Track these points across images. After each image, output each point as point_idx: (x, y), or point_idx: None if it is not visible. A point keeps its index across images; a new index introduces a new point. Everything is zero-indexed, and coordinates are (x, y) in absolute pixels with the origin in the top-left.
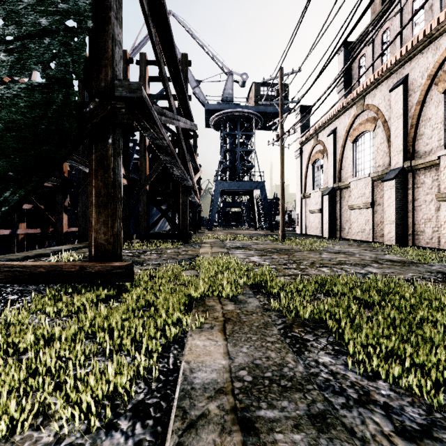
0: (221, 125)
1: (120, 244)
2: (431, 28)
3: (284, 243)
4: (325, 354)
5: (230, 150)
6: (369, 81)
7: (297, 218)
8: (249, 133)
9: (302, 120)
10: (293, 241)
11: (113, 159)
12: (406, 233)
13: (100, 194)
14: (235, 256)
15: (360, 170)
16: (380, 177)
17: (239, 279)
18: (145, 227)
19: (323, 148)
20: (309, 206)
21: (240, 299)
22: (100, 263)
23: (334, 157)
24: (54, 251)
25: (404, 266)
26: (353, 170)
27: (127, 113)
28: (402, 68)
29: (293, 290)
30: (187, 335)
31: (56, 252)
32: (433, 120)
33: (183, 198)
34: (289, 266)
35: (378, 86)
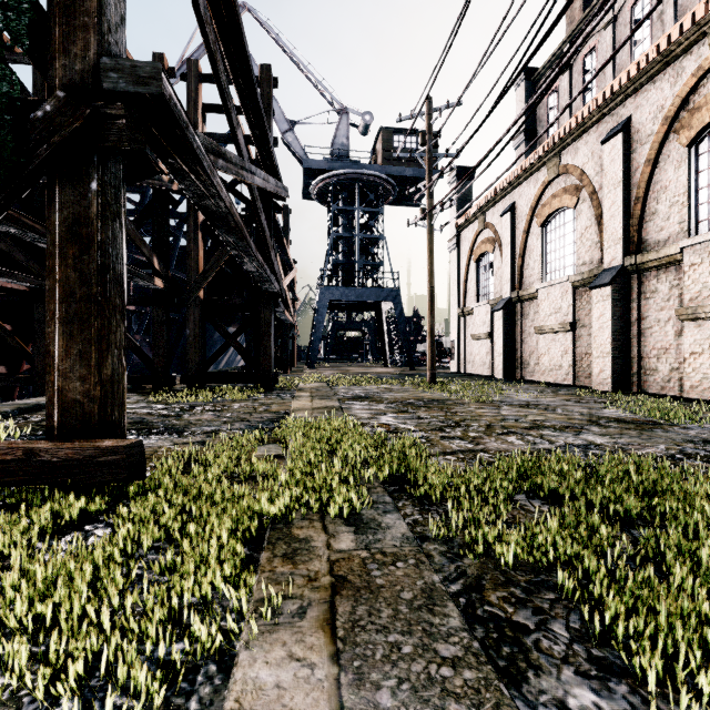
0: (330, 196)
1: (119, 400)
2: (668, 40)
3: (435, 389)
4: (578, 678)
5: (344, 236)
6: (569, 126)
7: (453, 347)
8: (374, 209)
9: (459, 190)
10: (449, 386)
11: (102, 224)
12: (628, 372)
13: (73, 296)
14: (353, 413)
15: (553, 270)
16: (586, 281)
17: (363, 468)
18: (196, 363)
19: (494, 234)
20: (470, 328)
21: (367, 517)
22: (71, 441)
23: (511, 250)
24: (20, 409)
25: (644, 430)
26: (542, 270)
27: (131, 127)
28: (621, 106)
29: (471, 492)
30: (239, 642)
31: (23, 410)
32: (672, 191)
33: (264, 314)
34: (450, 433)
35: (583, 135)
